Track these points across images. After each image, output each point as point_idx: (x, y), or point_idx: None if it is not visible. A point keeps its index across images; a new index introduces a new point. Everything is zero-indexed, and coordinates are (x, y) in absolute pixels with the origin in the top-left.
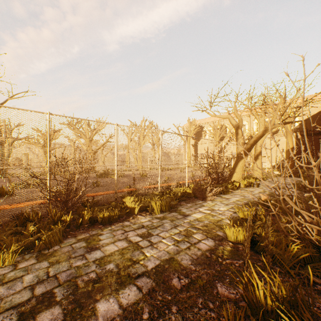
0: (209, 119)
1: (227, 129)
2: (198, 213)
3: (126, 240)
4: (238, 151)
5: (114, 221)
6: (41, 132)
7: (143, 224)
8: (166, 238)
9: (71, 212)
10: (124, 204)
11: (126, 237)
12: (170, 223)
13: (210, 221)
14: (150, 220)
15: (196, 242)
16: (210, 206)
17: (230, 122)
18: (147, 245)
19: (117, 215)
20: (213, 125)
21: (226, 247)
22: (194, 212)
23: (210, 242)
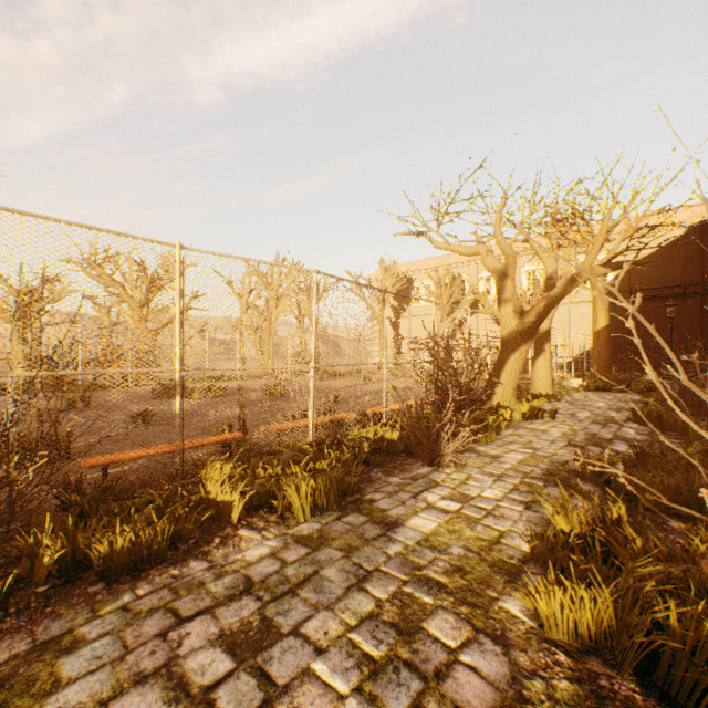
0: (427, 262)
1: (465, 284)
2: (427, 513)
3: (165, 679)
4: (507, 333)
5: (152, 563)
6: (7, 282)
7: (251, 574)
8: (328, 650)
9: (7, 530)
10: (203, 487)
11: (170, 658)
12: (343, 564)
13: (469, 548)
14: (276, 552)
15: (442, 665)
16: (456, 484)
17: (485, 261)
18: (249, 703)
19: (166, 538)
20: (436, 276)
21: (555, 679)
22: (413, 511)
23: (494, 660)
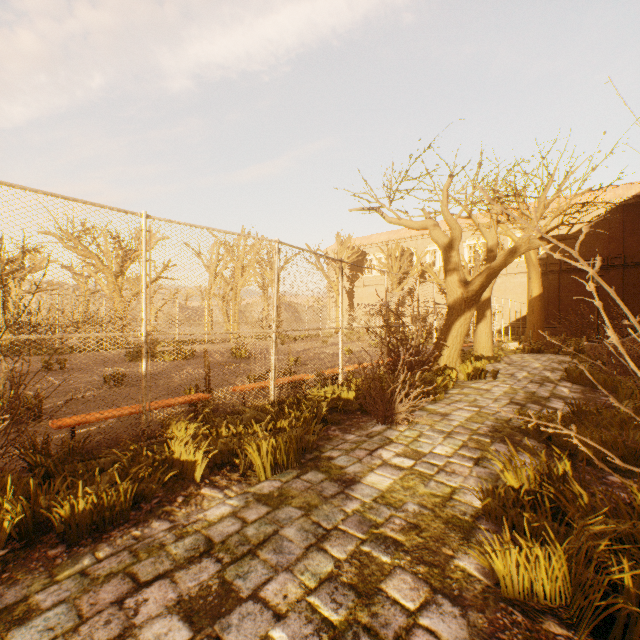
0: (379, 236)
1: (413, 257)
2: (382, 469)
3: None
4: (452, 300)
5: (114, 524)
6: None
7: (212, 534)
8: (287, 616)
9: None
10: (168, 446)
11: (125, 628)
12: (303, 523)
13: (424, 505)
14: (237, 511)
15: (401, 630)
16: (409, 441)
17: (432, 235)
18: None
19: (129, 498)
20: (387, 249)
21: None
22: (369, 468)
23: (453, 622)
